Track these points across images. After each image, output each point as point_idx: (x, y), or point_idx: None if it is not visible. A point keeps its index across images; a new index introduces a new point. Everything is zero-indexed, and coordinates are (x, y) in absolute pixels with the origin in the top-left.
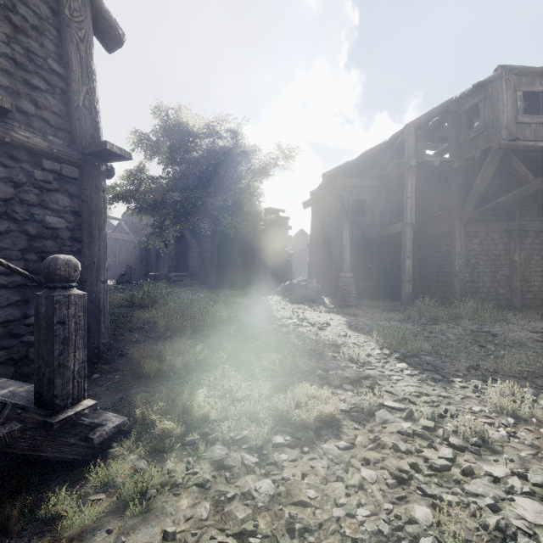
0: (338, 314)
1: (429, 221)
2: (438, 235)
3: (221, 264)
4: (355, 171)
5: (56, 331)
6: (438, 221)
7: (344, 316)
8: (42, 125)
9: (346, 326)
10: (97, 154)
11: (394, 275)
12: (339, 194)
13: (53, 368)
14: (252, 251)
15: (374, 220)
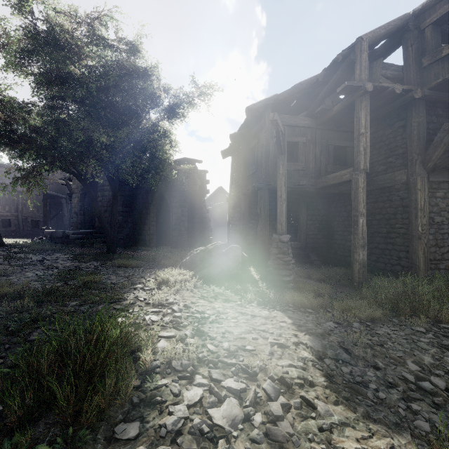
0: (280, 310)
1: (373, 171)
2: (386, 187)
3: (132, 219)
4: (282, 113)
5: None
6: (386, 170)
7: (295, 318)
8: None
9: (320, 371)
10: None
11: (323, 233)
12: (275, 120)
13: None
14: (168, 206)
15: (308, 168)
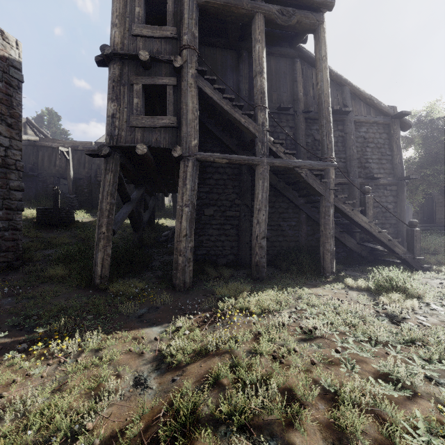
0: None
1: None
2: None
3: None
4: None
5: (414, 238)
6: None
7: None
8: (385, 175)
9: None
10: (404, 180)
11: None
12: None
13: (413, 246)
14: None
15: None
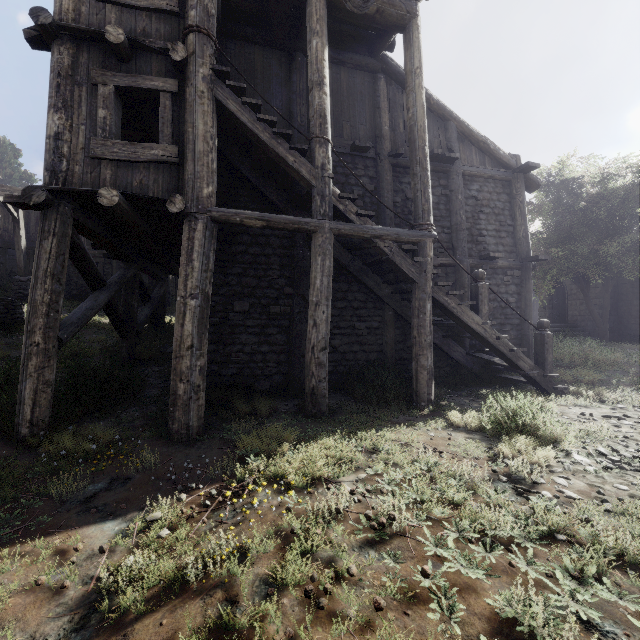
0: None
1: None
2: None
3: (616, 312)
4: None
5: (545, 346)
6: None
7: None
8: (505, 254)
9: None
10: (530, 261)
11: None
12: None
13: (544, 358)
14: None
15: None
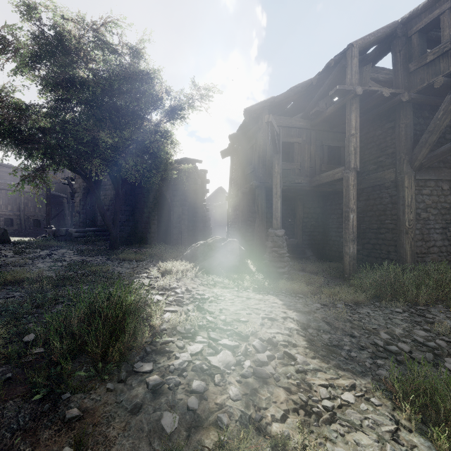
0: (273, 295)
1: (365, 170)
2: (377, 185)
3: (134, 218)
4: (279, 114)
5: None
6: (377, 169)
7: (286, 300)
8: None
9: (303, 337)
10: None
11: (319, 231)
12: (270, 122)
13: None
14: (169, 205)
15: (303, 167)
